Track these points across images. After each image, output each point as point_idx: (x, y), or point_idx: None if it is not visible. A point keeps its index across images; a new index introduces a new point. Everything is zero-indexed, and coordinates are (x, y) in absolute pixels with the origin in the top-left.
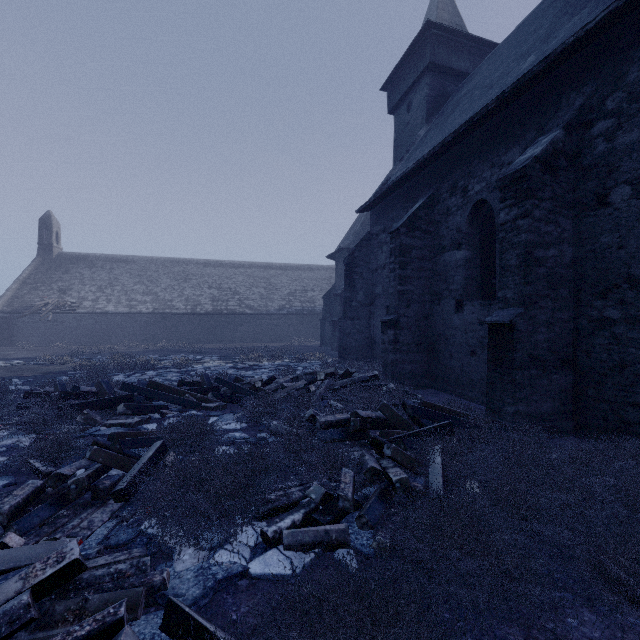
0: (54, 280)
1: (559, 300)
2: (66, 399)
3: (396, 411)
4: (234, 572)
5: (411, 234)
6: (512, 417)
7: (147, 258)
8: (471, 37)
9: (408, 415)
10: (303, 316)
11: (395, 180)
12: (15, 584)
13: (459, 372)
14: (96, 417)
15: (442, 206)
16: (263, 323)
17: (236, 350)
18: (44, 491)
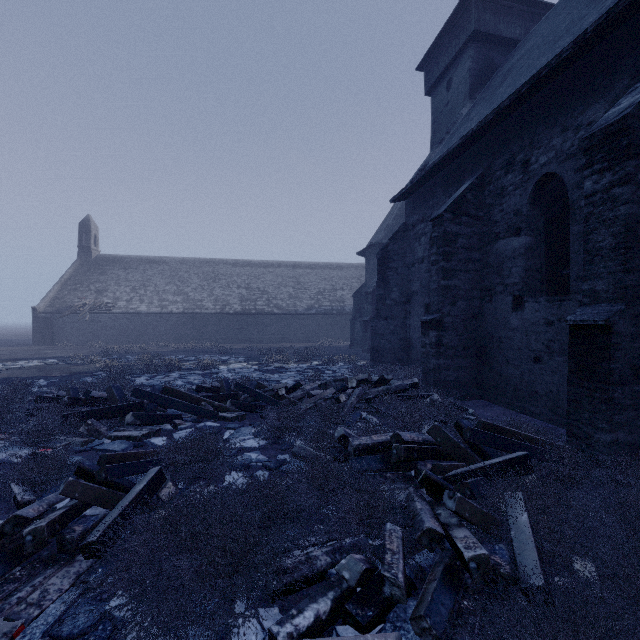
0: (92, 281)
1: None
2: (74, 406)
3: (451, 436)
4: None
5: (457, 220)
6: (608, 448)
7: (178, 259)
8: None
9: (463, 439)
10: (332, 316)
11: (436, 161)
12: None
13: (518, 382)
14: (101, 428)
15: (495, 186)
16: (291, 323)
17: (263, 351)
18: (5, 535)
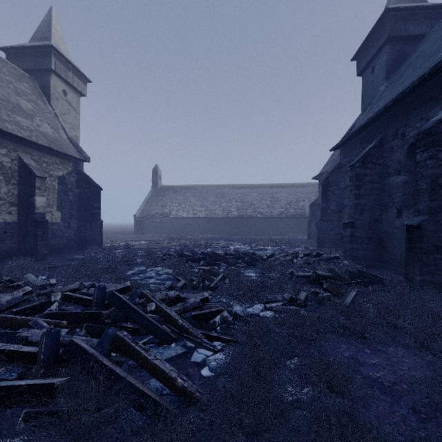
0: (159, 200)
1: None
2: (180, 257)
3: (338, 272)
4: (254, 313)
5: (364, 166)
6: (419, 283)
7: (202, 186)
8: (427, 7)
9: (348, 277)
10: (296, 219)
11: (355, 130)
12: (193, 299)
13: (399, 257)
14: (193, 265)
15: (388, 146)
16: (269, 223)
17: (252, 240)
18: (186, 285)
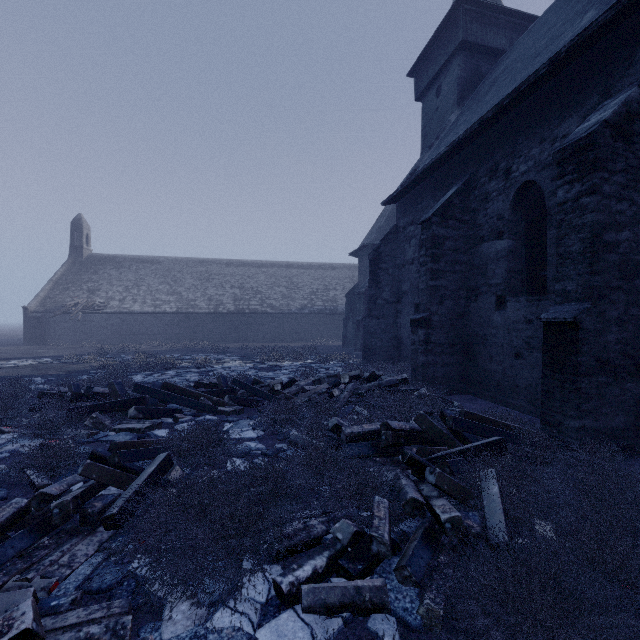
0: (84, 281)
1: (634, 293)
2: (77, 401)
3: (435, 423)
4: None
5: (444, 224)
6: (576, 433)
7: (172, 258)
8: (508, 11)
9: (447, 427)
10: (325, 315)
11: (425, 166)
12: None
13: (500, 376)
14: (105, 421)
15: (480, 192)
16: (285, 323)
17: (257, 350)
18: (30, 511)
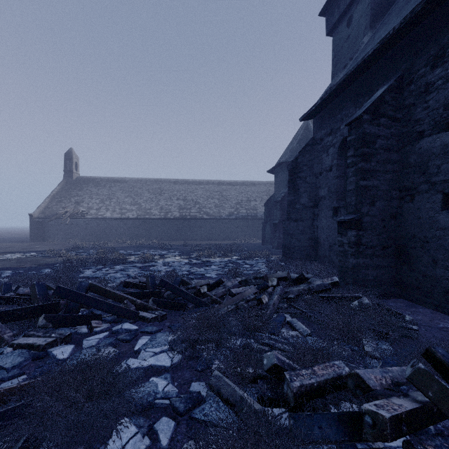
0: (72, 195)
1: None
2: None
3: None
4: None
5: (376, 122)
6: None
7: (135, 179)
8: None
9: (443, 376)
10: (247, 220)
11: (349, 72)
12: None
13: None
14: (5, 334)
15: (417, 85)
16: (217, 226)
17: (194, 247)
18: None
